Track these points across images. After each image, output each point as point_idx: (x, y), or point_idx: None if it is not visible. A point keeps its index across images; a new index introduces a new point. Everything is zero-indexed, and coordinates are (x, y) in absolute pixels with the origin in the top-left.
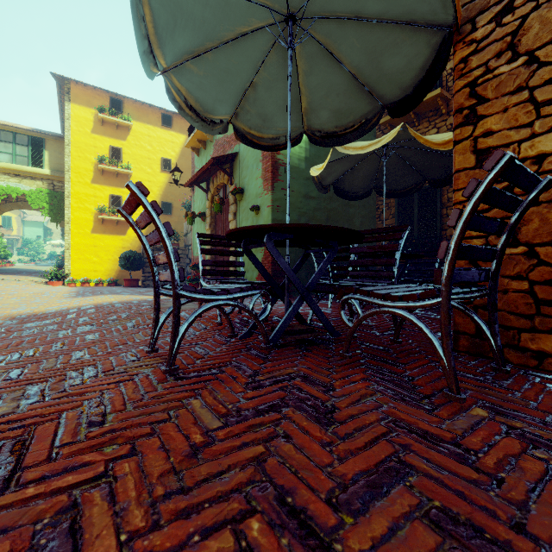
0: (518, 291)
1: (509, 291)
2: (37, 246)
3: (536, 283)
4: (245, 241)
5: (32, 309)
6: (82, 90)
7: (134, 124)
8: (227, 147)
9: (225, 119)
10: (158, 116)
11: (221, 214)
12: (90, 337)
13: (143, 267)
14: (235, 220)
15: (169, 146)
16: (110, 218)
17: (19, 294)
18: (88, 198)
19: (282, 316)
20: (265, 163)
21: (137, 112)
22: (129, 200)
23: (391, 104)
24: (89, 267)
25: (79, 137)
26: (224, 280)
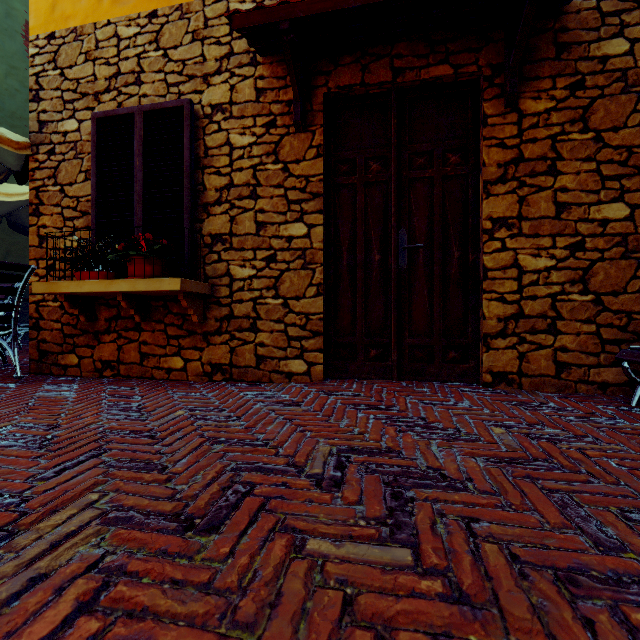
0: (58, 329)
1: (54, 330)
2: None
3: (64, 324)
4: None
5: None
6: None
7: None
8: None
9: None
10: None
11: None
12: None
13: None
14: None
15: None
16: None
17: None
18: None
19: None
20: None
21: None
22: None
23: (13, 171)
24: None
25: None
26: None
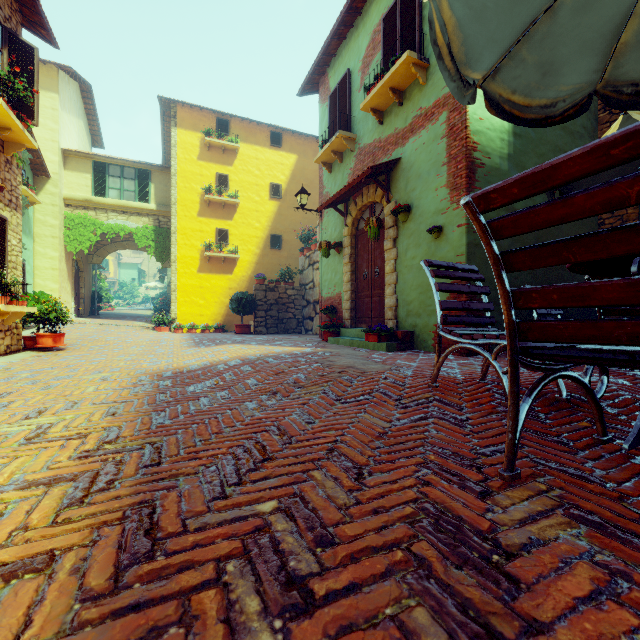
0: None
1: None
2: (132, 289)
3: None
4: (639, 263)
5: (168, 362)
6: (188, 113)
7: (241, 146)
8: (379, 155)
9: (476, 80)
10: (266, 134)
11: (377, 241)
12: (304, 418)
13: (255, 311)
14: (394, 248)
15: (278, 169)
16: (217, 255)
17: (136, 342)
18: (194, 234)
19: (572, 391)
20: (453, 166)
21: (244, 132)
22: (558, 168)
23: None
24: (195, 311)
25: (185, 166)
26: (478, 332)
